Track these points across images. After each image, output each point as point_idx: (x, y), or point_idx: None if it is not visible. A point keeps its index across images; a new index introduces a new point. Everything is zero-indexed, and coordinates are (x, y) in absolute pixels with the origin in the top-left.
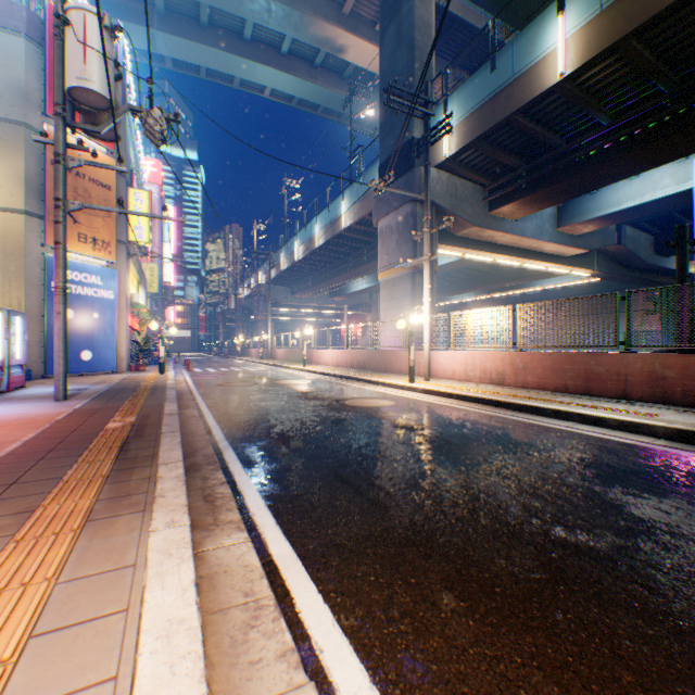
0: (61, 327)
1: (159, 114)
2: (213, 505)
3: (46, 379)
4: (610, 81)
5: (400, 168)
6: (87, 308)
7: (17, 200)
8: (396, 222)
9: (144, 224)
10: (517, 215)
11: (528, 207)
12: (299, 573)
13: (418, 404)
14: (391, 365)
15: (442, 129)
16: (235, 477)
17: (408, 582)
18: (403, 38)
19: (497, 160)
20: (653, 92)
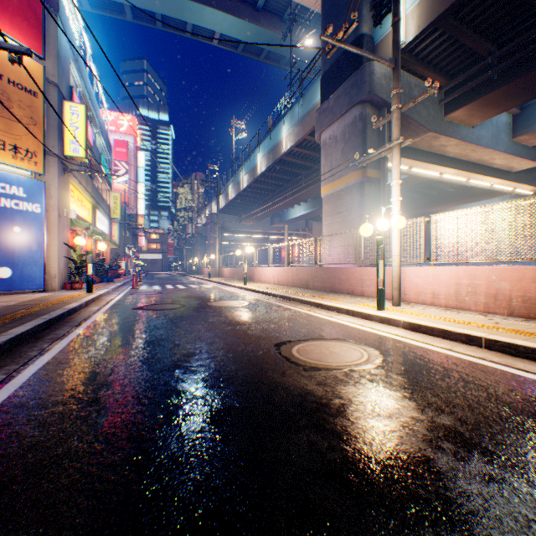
0: None
1: None
2: None
3: None
4: None
5: (346, 71)
6: (5, 221)
7: None
8: (342, 129)
9: (81, 138)
10: (475, 119)
11: (492, 107)
12: None
13: (429, 362)
14: (340, 284)
15: None
16: None
17: None
18: None
19: (465, 44)
20: None
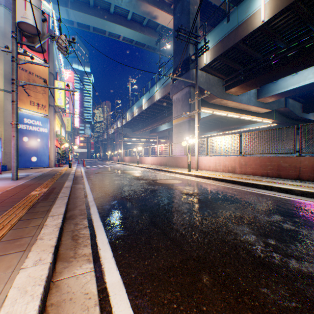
0: (15, 143)
1: (64, 38)
2: (76, 242)
3: None
4: (286, 25)
5: (183, 71)
6: (34, 137)
7: (0, 84)
8: (181, 96)
9: (62, 97)
10: (238, 93)
11: (244, 89)
12: (122, 301)
13: (193, 182)
14: (179, 164)
15: (204, 49)
16: (93, 223)
17: (201, 310)
18: (184, 9)
19: (229, 66)
20: (307, 30)
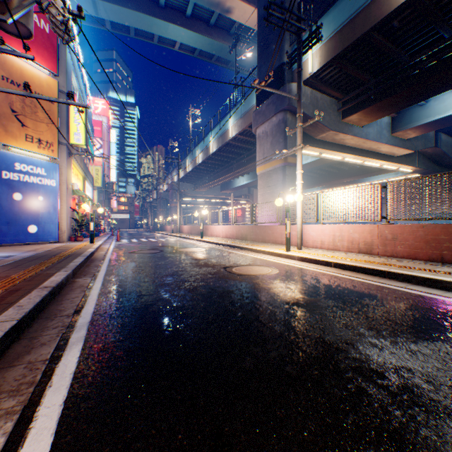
0: None
1: (61, 5)
2: None
3: None
4: None
5: (273, 87)
6: (33, 193)
7: None
8: (271, 127)
9: (82, 131)
10: (363, 122)
11: (373, 115)
12: None
13: (300, 272)
14: (267, 237)
15: (313, 39)
16: (21, 447)
17: None
18: None
19: (352, 75)
20: None
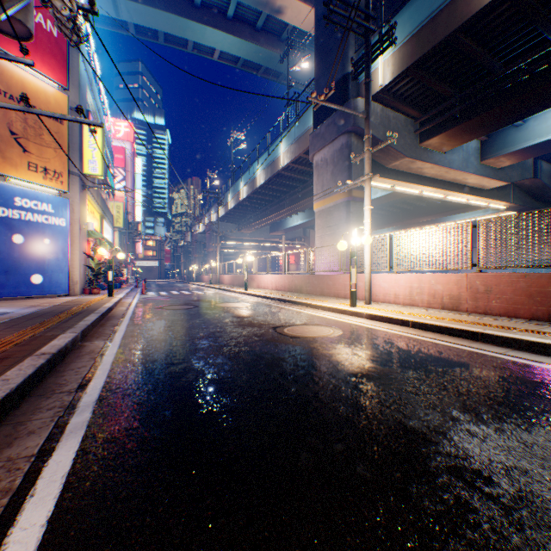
0: None
1: None
2: None
3: None
4: None
5: (335, 103)
6: (37, 234)
7: None
8: (331, 154)
9: (98, 158)
10: (446, 147)
11: (458, 138)
12: None
13: (370, 334)
14: (328, 289)
15: (384, 42)
16: None
17: None
18: None
19: (432, 88)
20: None
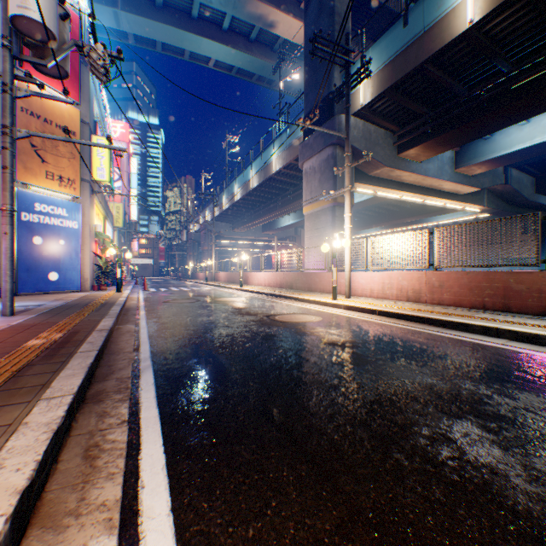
0: (8, 246)
1: (101, 49)
2: (90, 467)
3: (16, 296)
4: (514, 28)
5: (322, 117)
6: (54, 236)
7: None
8: (319, 163)
9: (106, 166)
10: (422, 157)
11: (432, 150)
12: None
13: (343, 320)
14: (315, 285)
15: (361, 74)
16: (140, 412)
17: None
18: (324, 6)
19: (407, 107)
20: None
